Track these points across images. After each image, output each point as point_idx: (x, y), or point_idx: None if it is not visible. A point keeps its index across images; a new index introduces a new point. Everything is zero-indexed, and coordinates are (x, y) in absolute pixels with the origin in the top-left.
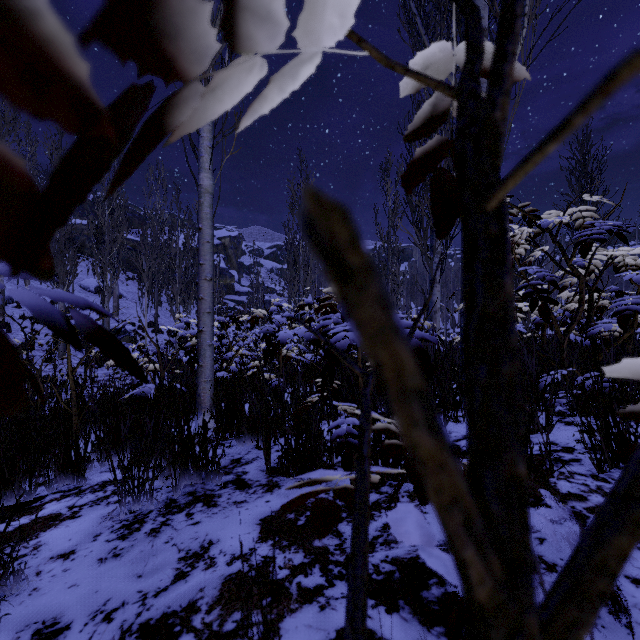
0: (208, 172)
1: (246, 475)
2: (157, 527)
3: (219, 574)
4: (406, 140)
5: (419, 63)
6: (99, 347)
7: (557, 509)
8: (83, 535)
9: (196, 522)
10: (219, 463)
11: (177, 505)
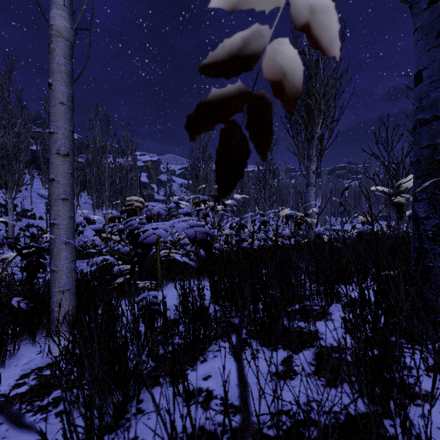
0: (62, 9)
1: None
2: None
3: None
4: None
5: None
6: None
7: None
8: None
9: None
10: None
11: None
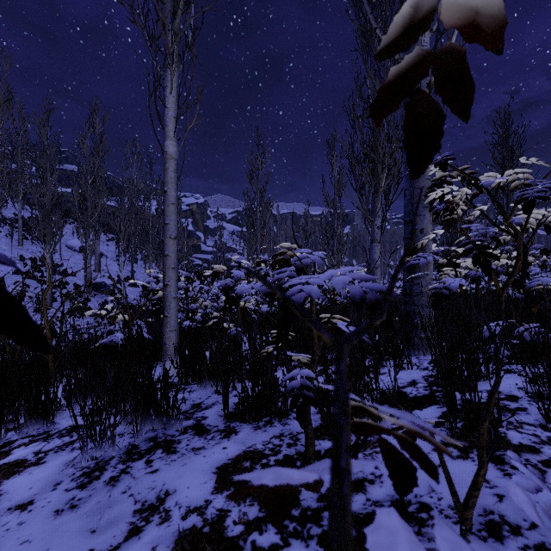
0: (173, 140)
1: (205, 420)
2: (116, 475)
3: (173, 530)
4: (377, 57)
5: None
6: None
7: (530, 476)
8: (44, 483)
9: (154, 470)
10: (179, 409)
11: (138, 451)
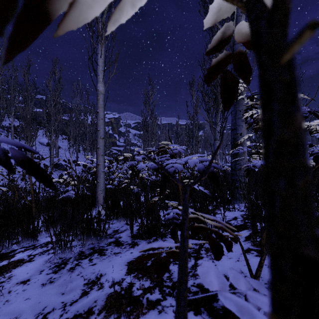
0: (102, 83)
1: (120, 238)
2: (73, 266)
3: (105, 292)
4: (207, 54)
5: (215, 6)
6: (25, 170)
7: None
8: (34, 271)
9: (94, 264)
10: (106, 232)
11: (84, 254)
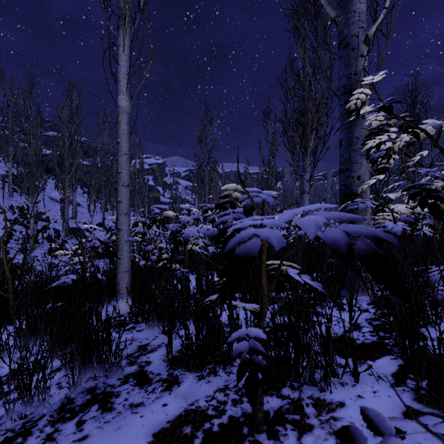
0: (125, 95)
1: (149, 366)
2: (40, 443)
3: None
4: None
5: None
6: None
7: None
8: None
9: (84, 436)
10: (121, 357)
11: (72, 407)
